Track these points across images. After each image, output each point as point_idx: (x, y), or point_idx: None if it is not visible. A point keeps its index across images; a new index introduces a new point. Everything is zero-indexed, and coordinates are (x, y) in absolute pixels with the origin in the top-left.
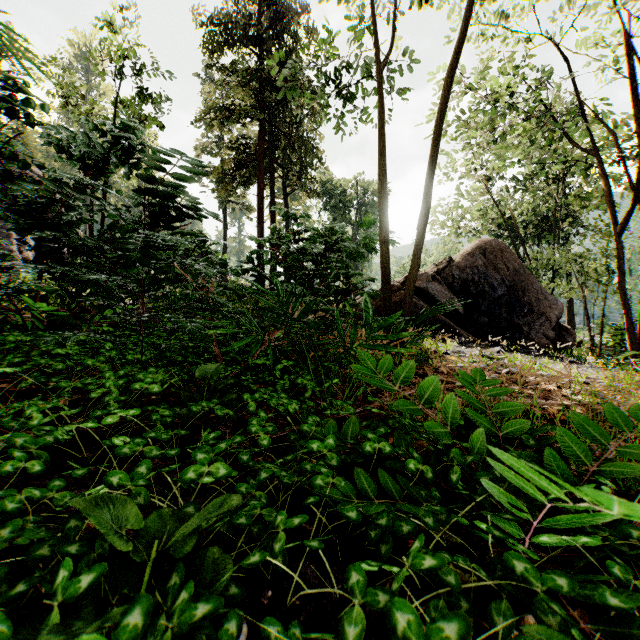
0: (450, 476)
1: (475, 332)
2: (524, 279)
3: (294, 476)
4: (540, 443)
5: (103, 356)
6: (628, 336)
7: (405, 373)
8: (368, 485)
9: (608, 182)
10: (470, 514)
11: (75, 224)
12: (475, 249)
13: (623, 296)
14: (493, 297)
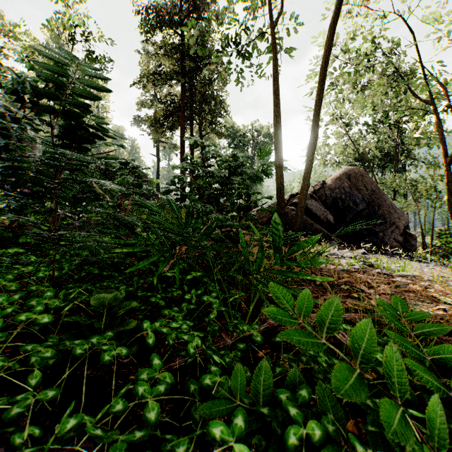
0: None
1: (342, 237)
2: (379, 197)
3: None
4: None
5: (12, 274)
6: None
7: (331, 316)
8: None
9: (439, 125)
10: None
11: (14, 150)
12: (342, 175)
13: (450, 210)
14: (356, 211)
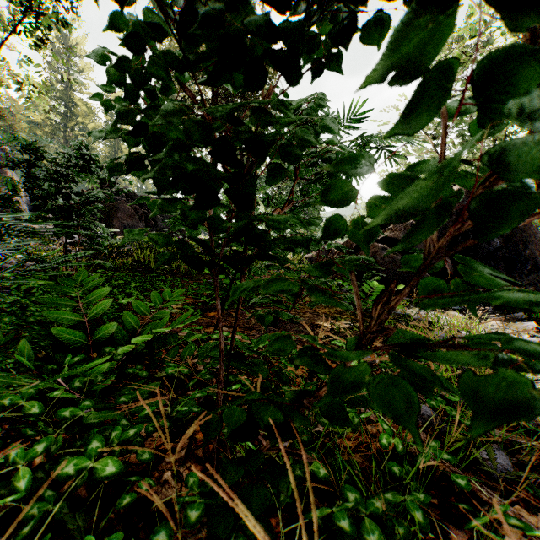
0: None
1: None
2: (524, 228)
3: None
4: None
5: None
6: None
7: None
8: None
9: None
10: None
11: None
12: None
13: None
14: (487, 250)
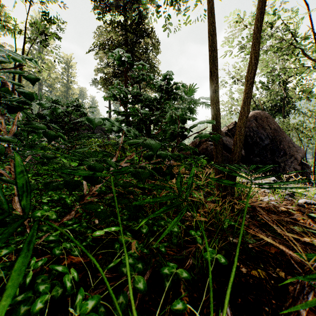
0: None
1: None
2: (280, 134)
3: None
4: None
5: None
6: None
7: None
8: None
9: None
10: None
11: None
12: (250, 117)
13: None
14: (262, 145)
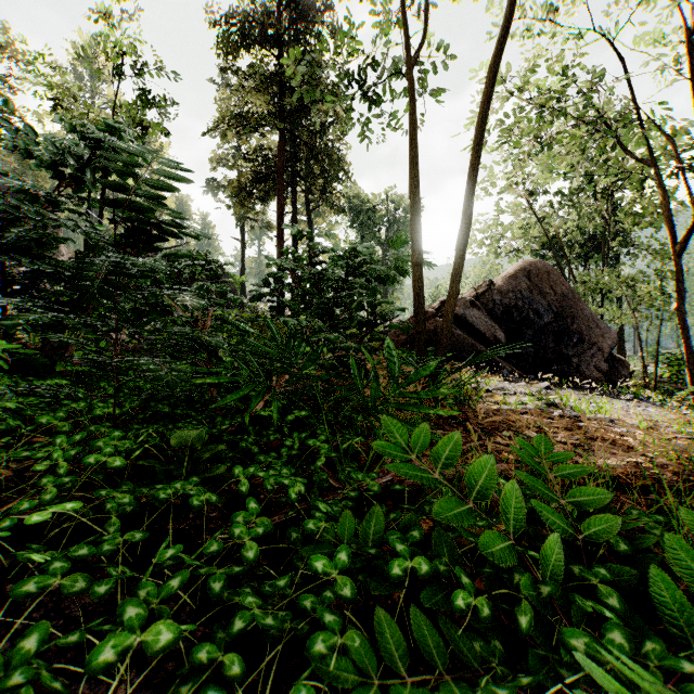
0: (516, 617)
1: (519, 364)
2: (573, 305)
3: (286, 620)
4: (632, 545)
5: (63, 411)
6: (688, 367)
7: (448, 452)
8: (395, 645)
9: (665, 197)
10: (548, 679)
11: (48, 244)
12: (518, 271)
13: (682, 323)
14: (539, 325)
